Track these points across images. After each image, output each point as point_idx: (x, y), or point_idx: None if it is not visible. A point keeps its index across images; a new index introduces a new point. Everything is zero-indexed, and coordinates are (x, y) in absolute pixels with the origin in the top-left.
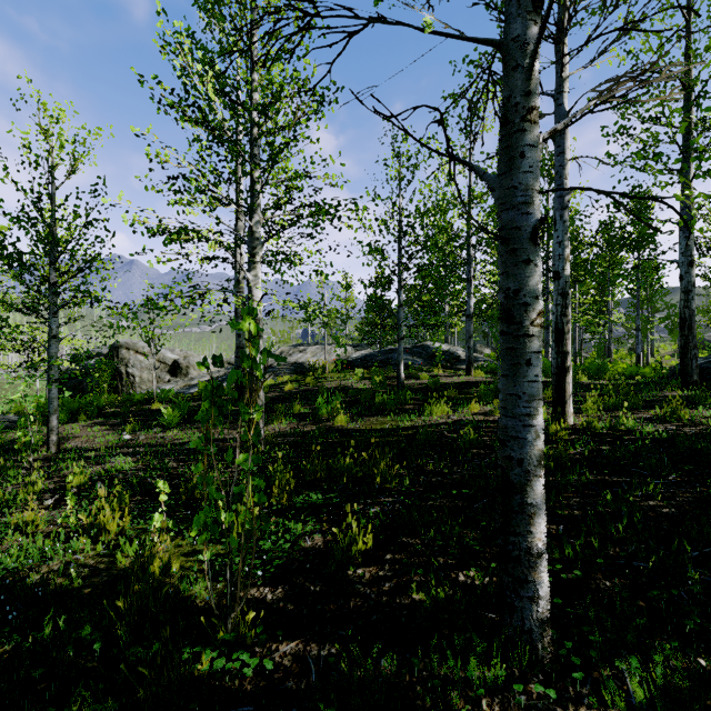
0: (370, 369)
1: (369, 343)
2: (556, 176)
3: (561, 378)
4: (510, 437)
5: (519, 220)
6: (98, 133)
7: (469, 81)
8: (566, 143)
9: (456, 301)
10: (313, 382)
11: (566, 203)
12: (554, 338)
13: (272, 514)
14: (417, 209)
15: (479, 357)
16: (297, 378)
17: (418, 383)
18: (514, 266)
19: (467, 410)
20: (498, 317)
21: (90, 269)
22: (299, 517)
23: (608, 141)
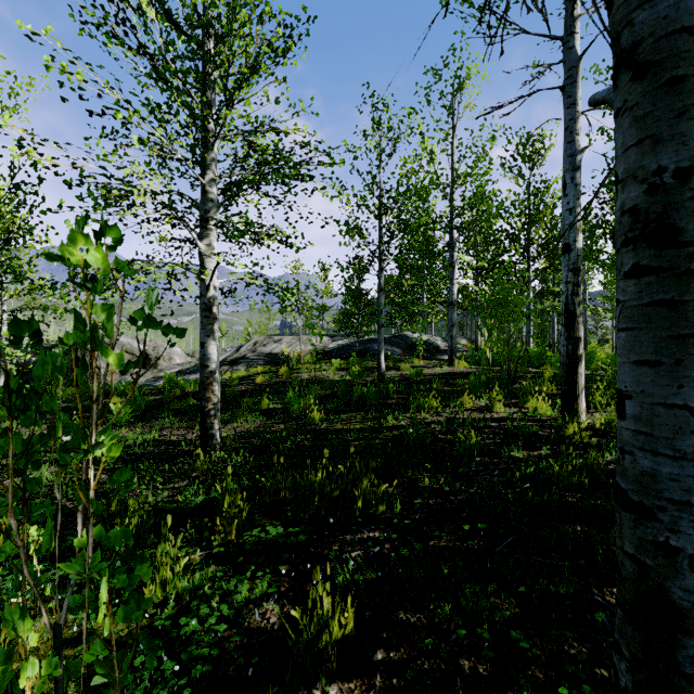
0: (347, 359)
1: (346, 334)
2: (565, 131)
3: (572, 368)
4: (668, 500)
5: (690, 11)
6: (30, 84)
7: (453, 53)
8: (577, 93)
9: (434, 291)
10: (287, 374)
11: (577, 163)
12: (564, 321)
13: (213, 560)
14: (399, 183)
15: (458, 347)
16: (270, 369)
17: (399, 375)
18: (678, 115)
19: (457, 405)
20: (620, 240)
21: (16, 240)
22: (249, 564)
23: (604, 113)
